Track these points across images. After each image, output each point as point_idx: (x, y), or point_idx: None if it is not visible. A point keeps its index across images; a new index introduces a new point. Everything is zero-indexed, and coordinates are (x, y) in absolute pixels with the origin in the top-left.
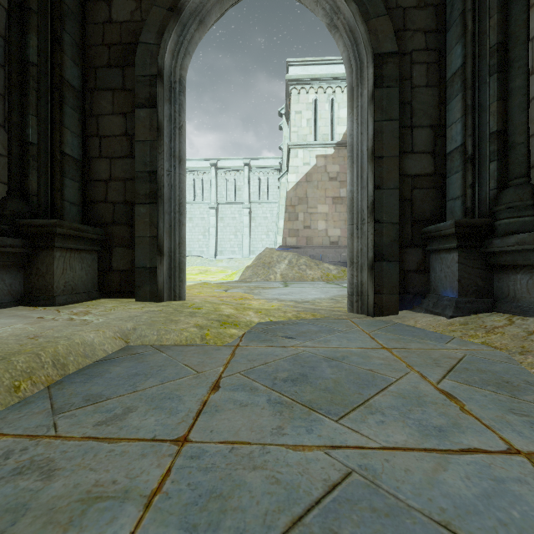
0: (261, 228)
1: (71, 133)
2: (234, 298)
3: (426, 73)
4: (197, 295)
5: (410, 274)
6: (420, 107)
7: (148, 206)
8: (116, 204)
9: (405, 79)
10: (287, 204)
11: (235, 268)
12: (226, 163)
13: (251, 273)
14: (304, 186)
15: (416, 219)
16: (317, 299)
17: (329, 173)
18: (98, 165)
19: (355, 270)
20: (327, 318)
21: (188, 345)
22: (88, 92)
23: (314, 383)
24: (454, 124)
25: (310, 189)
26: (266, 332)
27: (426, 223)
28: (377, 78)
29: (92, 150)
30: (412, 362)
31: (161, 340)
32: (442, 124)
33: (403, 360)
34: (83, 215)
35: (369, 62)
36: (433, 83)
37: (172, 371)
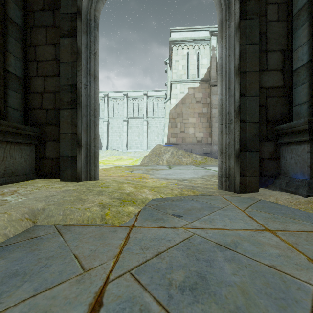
0: (154, 133)
1: (14, 57)
2: (135, 177)
3: (277, 10)
4: (111, 175)
5: (265, 161)
6: (273, 36)
7: (69, 110)
8: (48, 110)
9: (261, 16)
10: (170, 118)
11: (138, 157)
12: (133, 93)
13: (148, 160)
14: (181, 106)
15: (270, 120)
16: (192, 178)
17: (196, 98)
18: (35, 82)
19: (224, 158)
20: (204, 194)
21: (88, 225)
22: (29, 29)
23: (218, 295)
24: (300, 47)
25: (184, 108)
26: (158, 209)
27: (277, 123)
28: (242, 12)
29: (31, 71)
30: (309, 252)
31: (65, 220)
32: (289, 49)
33: (297, 249)
34: (24, 118)
35: (236, 1)
36: (282, 18)
37: (56, 268)
